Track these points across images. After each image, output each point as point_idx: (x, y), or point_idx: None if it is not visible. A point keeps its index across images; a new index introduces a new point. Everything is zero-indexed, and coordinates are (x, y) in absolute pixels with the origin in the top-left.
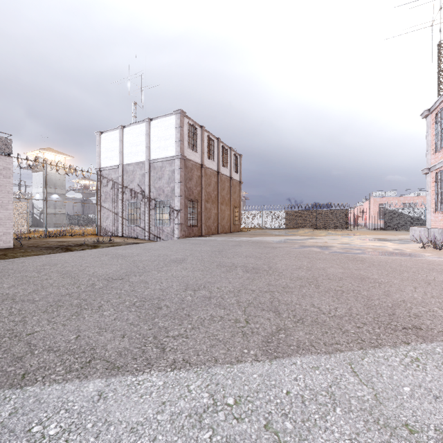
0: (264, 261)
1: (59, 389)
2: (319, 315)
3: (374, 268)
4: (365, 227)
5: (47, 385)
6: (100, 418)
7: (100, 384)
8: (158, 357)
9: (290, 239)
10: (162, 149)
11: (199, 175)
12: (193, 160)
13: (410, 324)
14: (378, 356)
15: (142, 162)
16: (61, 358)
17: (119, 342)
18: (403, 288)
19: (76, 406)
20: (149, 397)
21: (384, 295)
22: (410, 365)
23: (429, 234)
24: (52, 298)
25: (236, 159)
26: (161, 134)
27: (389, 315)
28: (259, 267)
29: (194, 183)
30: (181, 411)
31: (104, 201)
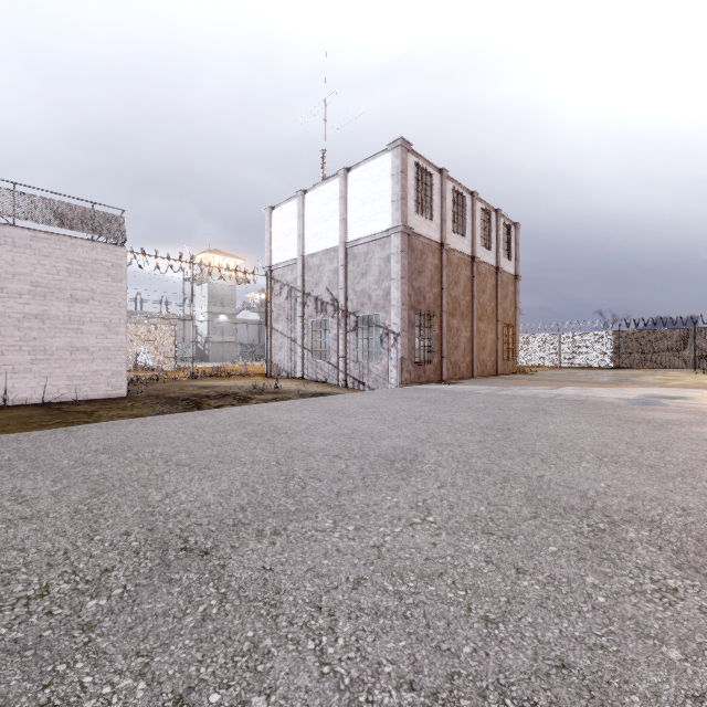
0: (701, 495)
1: None
2: None
3: None
4: None
5: None
6: None
7: None
8: None
9: (662, 395)
10: (367, 221)
11: (437, 264)
12: (425, 236)
13: None
14: None
15: (334, 248)
16: None
17: None
18: None
19: None
20: None
21: None
22: None
23: None
24: None
25: (507, 233)
26: (366, 193)
27: None
28: None
29: (426, 280)
30: None
31: (276, 320)
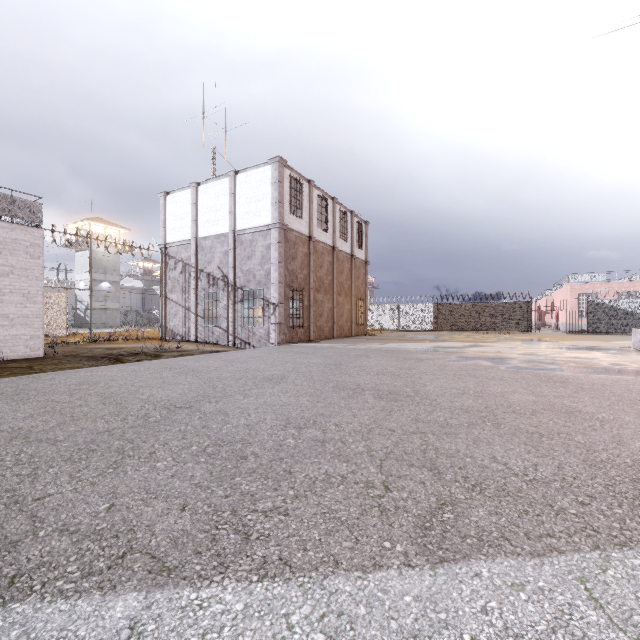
0: (406, 382)
1: (66, 610)
2: (508, 477)
3: (586, 394)
4: (557, 328)
5: (46, 602)
6: None
7: (134, 604)
8: (238, 551)
9: (442, 346)
10: (252, 215)
11: (306, 252)
12: (297, 231)
13: None
14: (632, 565)
15: (225, 234)
16: (78, 547)
17: (175, 519)
18: None
19: None
20: (218, 638)
21: (614, 442)
22: None
23: None
24: (82, 437)
25: (360, 228)
26: (251, 193)
27: (632, 481)
28: (398, 391)
29: (298, 264)
30: None
31: (170, 291)
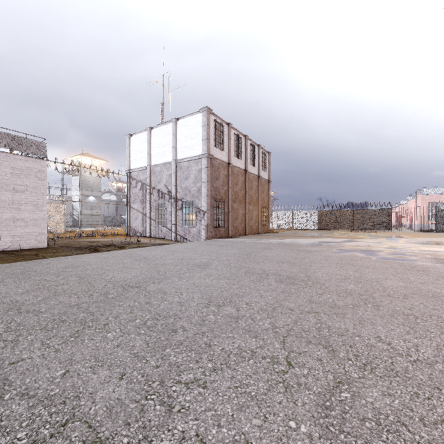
0: (300, 269)
1: None
2: (394, 357)
3: None
4: (411, 228)
5: None
6: None
7: None
8: (161, 424)
9: (325, 241)
10: (188, 149)
11: (226, 174)
12: (220, 159)
13: None
14: None
15: (169, 162)
16: (31, 412)
17: (114, 387)
18: None
19: None
20: None
21: None
22: None
23: None
24: (58, 309)
25: (264, 157)
26: (187, 133)
27: None
28: (294, 276)
29: (220, 183)
30: None
31: (133, 202)
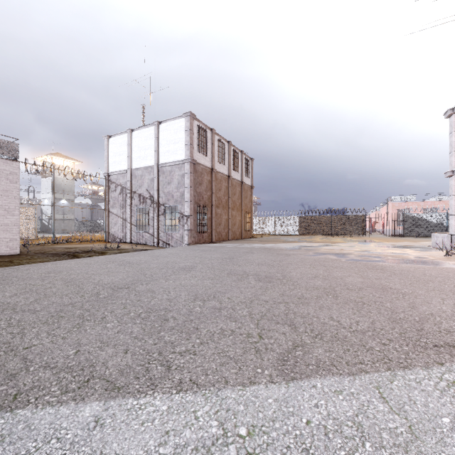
0: (278, 270)
1: (53, 413)
2: (339, 329)
3: (396, 277)
4: (383, 233)
5: (39, 408)
6: (95, 450)
7: (97, 408)
8: (163, 376)
9: (304, 245)
10: (171, 153)
11: (209, 179)
12: (203, 164)
13: (441, 342)
14: (409, 378)
15: (151, 166)
16: (57, 377)
17: (121, 358)
18: (430, 299)
19: (69, 435)
20: (151, 425)
21: (409, 307)
22: (446, 391)
23: (453, 241)
24: (54, 308)
25: (247, 163)
26: (170, 138)
27: (417, 330)
28: (272, 276)
29: (204, 188)
30: (187, 443)
31: (112, 207)
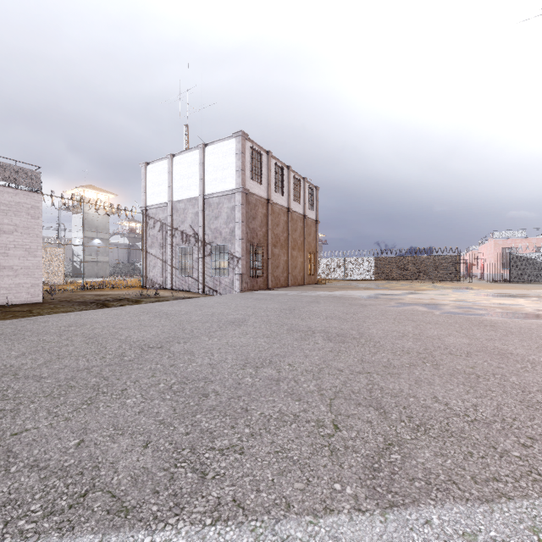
0: (352, 325)
1: None
2: (450, 417)
3: (515, 337)
4: (482, 278)
5: None
6: None
7: None
8: (194, 491)
9: (383, 293)
10: (219, 182)
11: (265, 213)
12: (257, 195)
13: None
14: None
15: (195, 198)
16: (44, 484)
17: (138, 456)
18: None
19: None
20: None
21: None
22: None
23: None
24: (64, 374)
25: (311, 192)
26: (218, 163)
27: None
28: (345, 333)
29: (258, 223)
30: None
31: (150, 247)
